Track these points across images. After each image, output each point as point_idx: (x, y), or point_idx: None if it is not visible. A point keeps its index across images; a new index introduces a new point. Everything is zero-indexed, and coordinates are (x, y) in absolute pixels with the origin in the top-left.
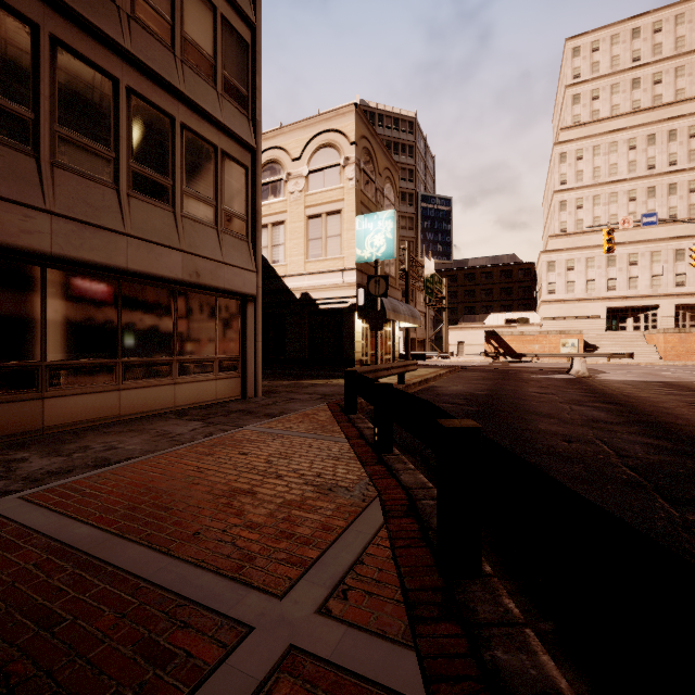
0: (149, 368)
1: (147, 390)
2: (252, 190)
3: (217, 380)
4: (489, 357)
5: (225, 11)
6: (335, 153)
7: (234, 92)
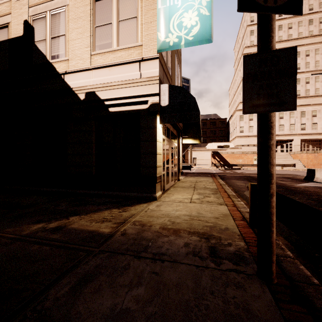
0: None
1: None
2: None
3: None
4: (214, 166)
5: None
6: None
7: None
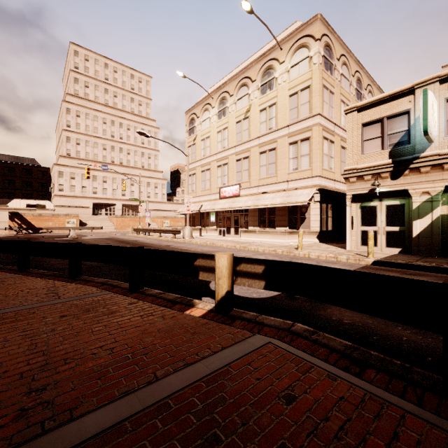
0: None
1: None
2: None
3: None
4: (13, 231)
5: None
6: None
7: None
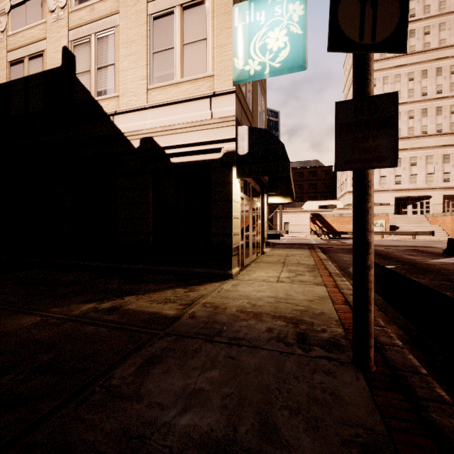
0: None
1: None
2: None
3: None
4: (314, 235)
5: None
6: None
7: None
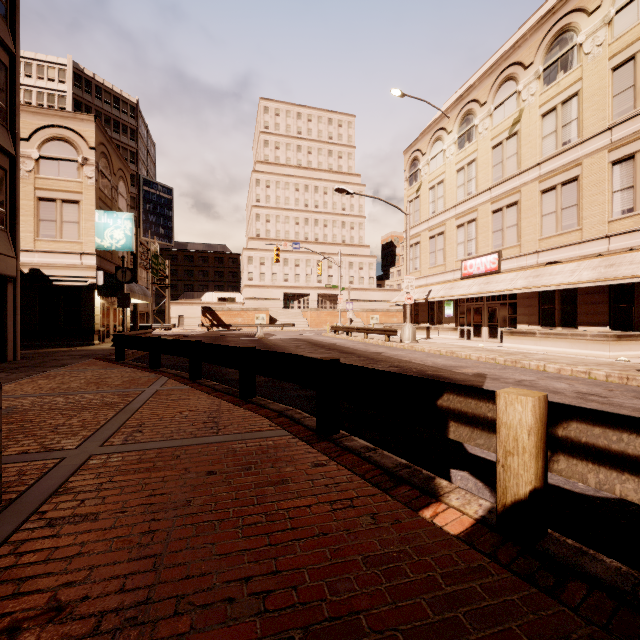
0: None
1: None
2: (11, 189)
3: None
4: (205, 328)
5: None
6: (72, 150)
7: None
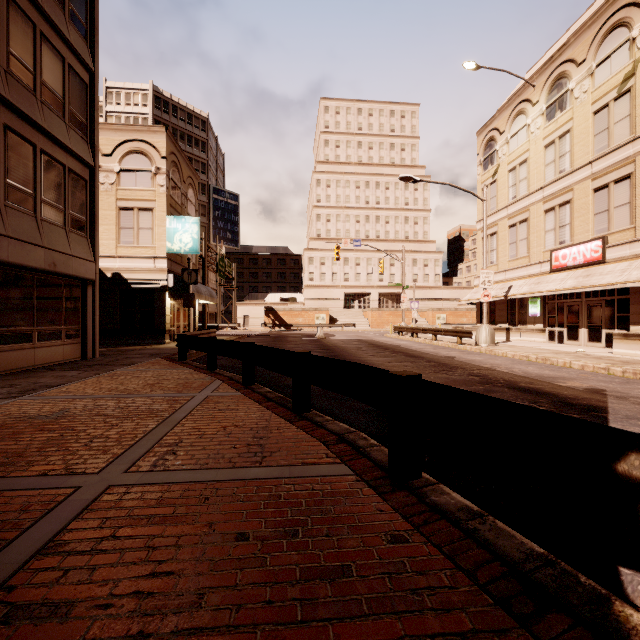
0: (17, 336)
1: (15, 352)
2: (90, 198)
3: (64, 345)
4: (268, 328)
5: (71, 60)
6: (147, 161)
7: (77, 123)
